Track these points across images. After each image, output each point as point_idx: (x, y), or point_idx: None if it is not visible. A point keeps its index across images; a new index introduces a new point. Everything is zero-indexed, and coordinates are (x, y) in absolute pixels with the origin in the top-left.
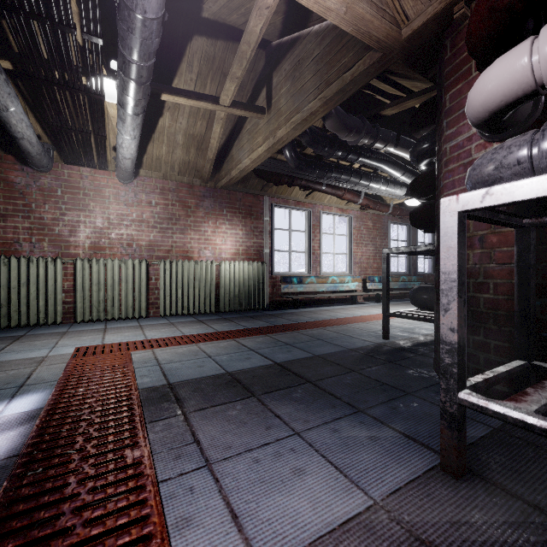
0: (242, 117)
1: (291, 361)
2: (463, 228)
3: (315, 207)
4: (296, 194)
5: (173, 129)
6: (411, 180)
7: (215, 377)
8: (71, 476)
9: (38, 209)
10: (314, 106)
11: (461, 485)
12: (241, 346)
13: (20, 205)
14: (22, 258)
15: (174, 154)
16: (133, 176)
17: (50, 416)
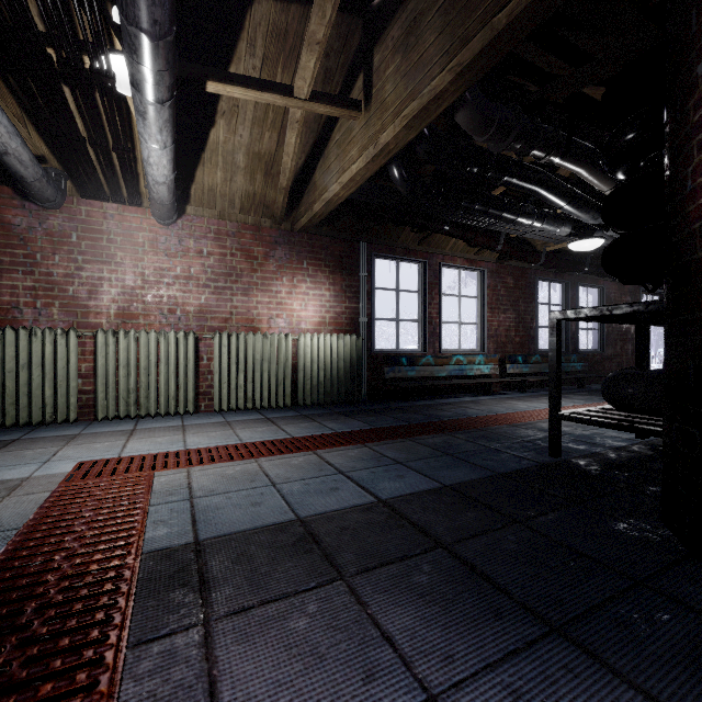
0: (328, 124)
1: (404, 498)
2: None
3: (433, 257)
4: (405, 239)
5: (230, 145)
6: (581, 211)
7: (277, 528)
8: None
9: (45, 262)
10: (440, 83)
11: None
12: (324, 465)
13: (21, 256)
14: (21, 330)
15: (234, 182)
16: (176, 214)
17: None
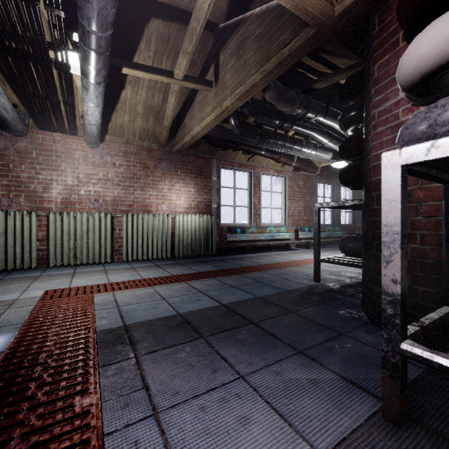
0: (193, 91)
1: (235, 303)
2: (405, 182)
3: (256, 168)
4: (239, 158)
5: (133, 100)
6: (337, 146)
7: (167, 318)
8: (16, 429)
9: (16, 169)
10: (255, 79)
11: (403, 434)
12: (192, 289)
13: None
14: (1, 211)
15: (135, 122)
16: (99, 141)
17: (8, 361)
